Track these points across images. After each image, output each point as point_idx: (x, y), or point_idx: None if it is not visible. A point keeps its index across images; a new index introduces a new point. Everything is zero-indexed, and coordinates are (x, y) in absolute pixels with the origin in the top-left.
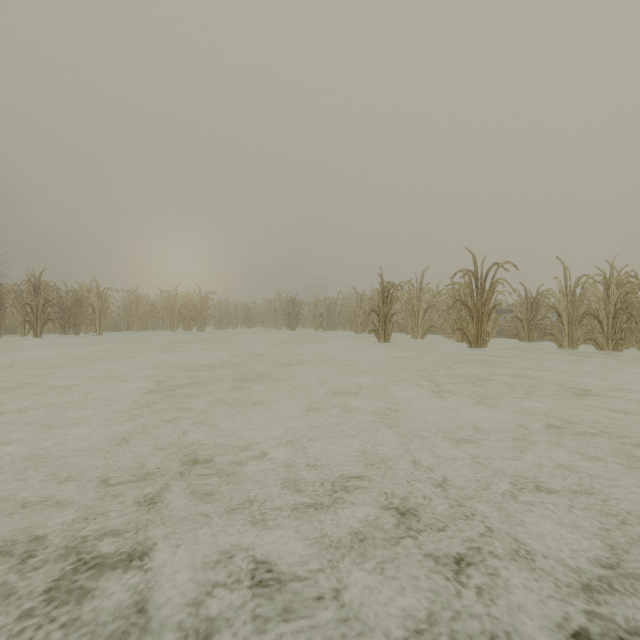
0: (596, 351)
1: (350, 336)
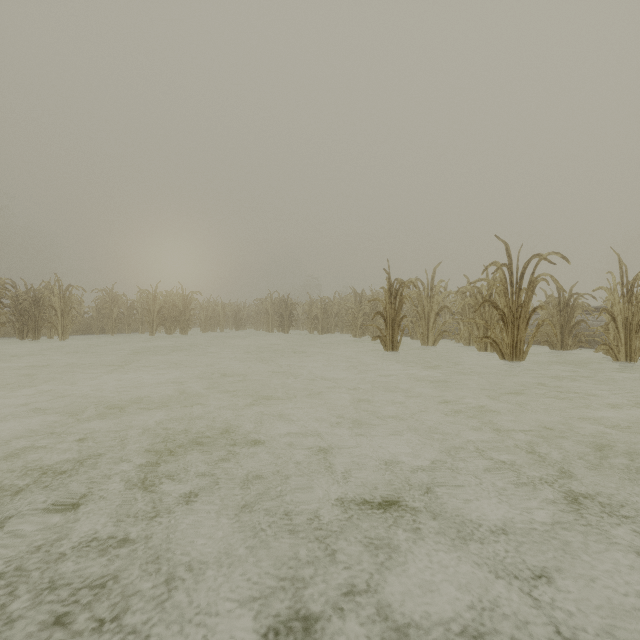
0: None
1: (348, 340)
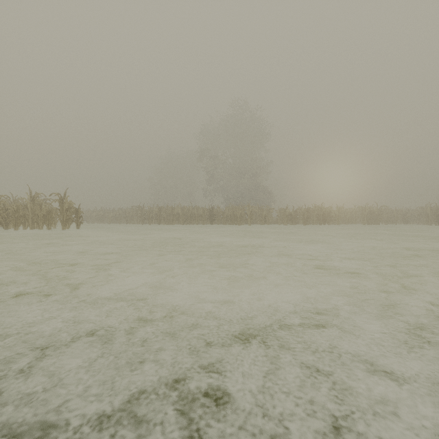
0: None
1: None
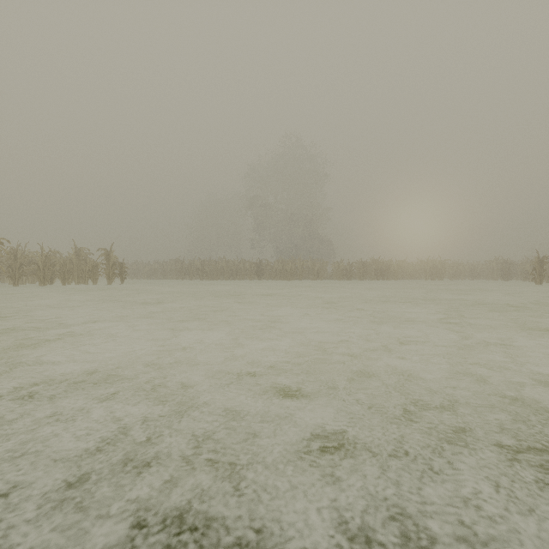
0: None
1: None
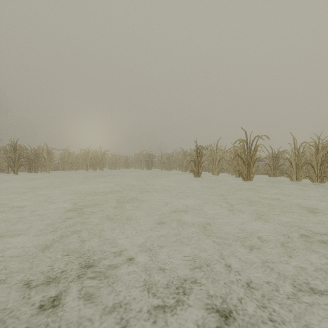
0: (310, 182)
1: (179, 173)
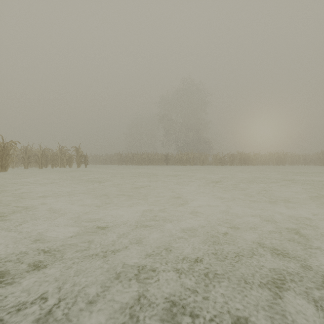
0: None
1: None
